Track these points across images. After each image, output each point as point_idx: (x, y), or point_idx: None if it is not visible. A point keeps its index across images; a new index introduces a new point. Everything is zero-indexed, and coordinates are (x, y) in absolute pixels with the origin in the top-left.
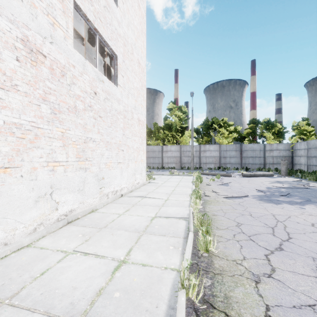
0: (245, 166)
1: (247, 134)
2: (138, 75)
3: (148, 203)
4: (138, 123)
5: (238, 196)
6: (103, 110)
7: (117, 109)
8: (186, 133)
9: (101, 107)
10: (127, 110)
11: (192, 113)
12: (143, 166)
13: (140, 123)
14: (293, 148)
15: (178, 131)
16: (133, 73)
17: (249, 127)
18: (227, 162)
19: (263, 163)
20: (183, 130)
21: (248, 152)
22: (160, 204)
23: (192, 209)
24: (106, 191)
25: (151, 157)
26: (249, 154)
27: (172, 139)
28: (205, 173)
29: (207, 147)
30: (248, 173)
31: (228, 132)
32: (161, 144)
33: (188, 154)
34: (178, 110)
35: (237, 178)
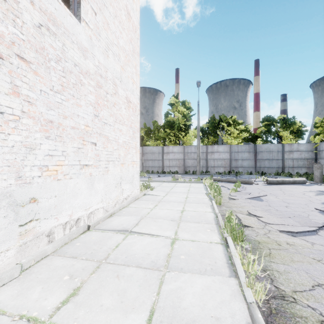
0: (260, 170)
1: (261, 134)
2: (127, 32)
3: (136, 253)
4: (127, 105)
5: (312, 230)
6: (33, 47)
7: (79, 64)
8: (191, 132)
9: (25, 37)
10: (105, 76)
11: (198, 108)
12: (136, 171)
13: (131, 106)
14: (318, 149)
15: (181, 129)
16: (117, 22)
17: (263, 124)
18: (238, 166)
19: (282, 166)
20: (186, 128)
21: (263, 153)
22: (161, 260)
23: (254, 299)
24: (44, 227)
25: (150, 159)
26: (265, 156)
27: (174, 139)
28: (218, 179)
29: (216, 148)
30: (274, 179)
31: (238, 131)
32: (161, 145)
33: (193, 156)
34: (181, 105)
35: (262, 186)
